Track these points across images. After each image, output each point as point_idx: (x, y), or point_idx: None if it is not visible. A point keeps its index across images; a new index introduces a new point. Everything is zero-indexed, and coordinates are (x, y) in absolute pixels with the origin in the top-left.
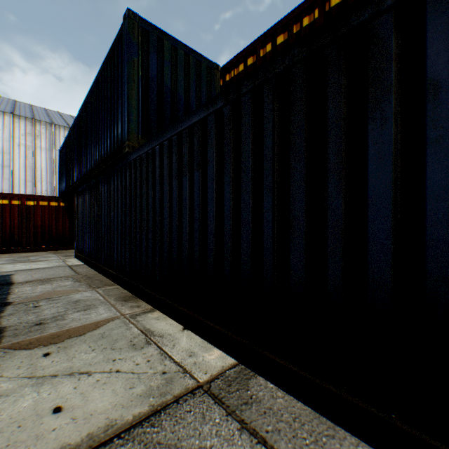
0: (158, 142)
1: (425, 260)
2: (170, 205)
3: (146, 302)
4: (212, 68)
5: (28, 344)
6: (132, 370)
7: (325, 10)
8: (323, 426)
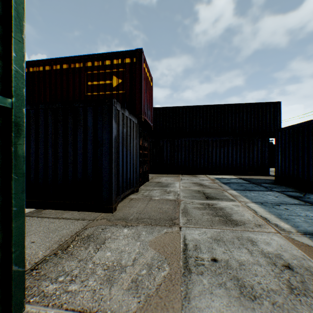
0: None
1: (87, 165)
2: None
3: None
4: None
5: None
6: None
7: (85, 65)
8: (66, 212)
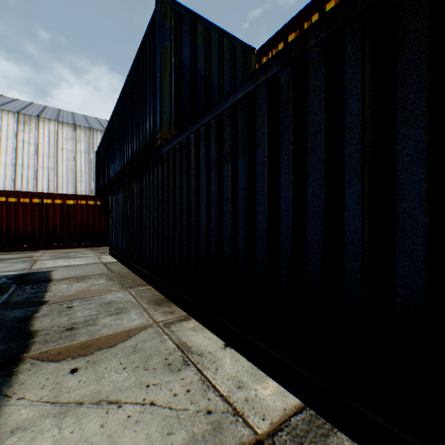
0: (194, 129)
1: None
2: (208, 199)
3: (179, 308)
4: (247, 52)
5: (56, 355)
6: (170, 403)
7: None
8: None
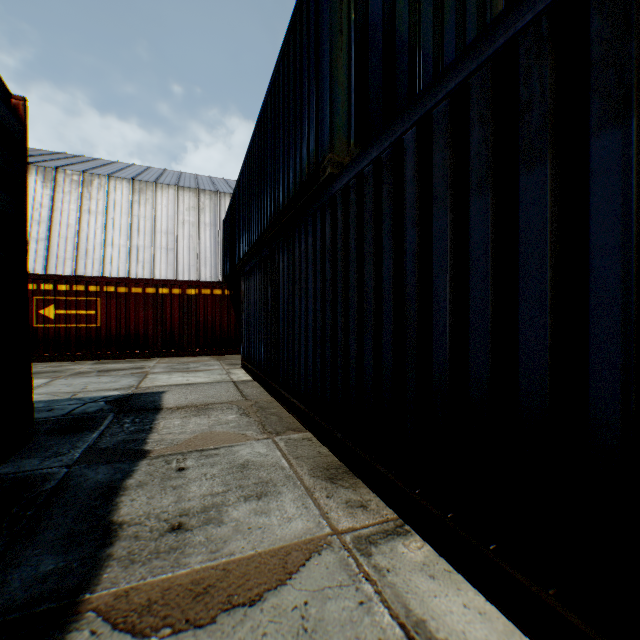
0: (415, 117)
1: None
2: (457, 267)
3: (376, 494)
4: None
5: (141, 609)
6: None
7: None
8: None
